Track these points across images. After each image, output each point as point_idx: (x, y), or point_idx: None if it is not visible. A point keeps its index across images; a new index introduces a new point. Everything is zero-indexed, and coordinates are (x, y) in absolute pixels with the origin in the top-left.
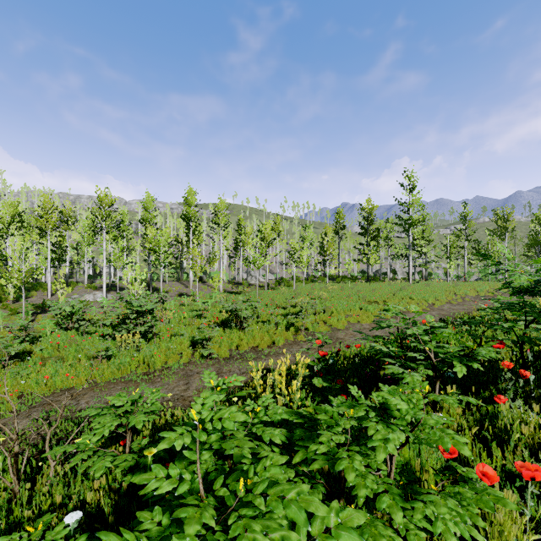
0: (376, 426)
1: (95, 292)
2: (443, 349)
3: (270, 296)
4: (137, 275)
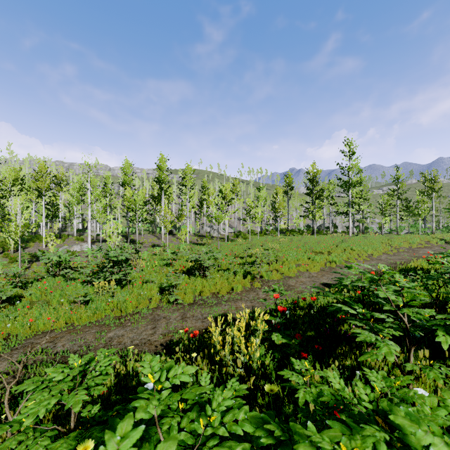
0: None
1: (81, 244)
2: (421, 315)
3: (229, 247)
4: (114, 230)
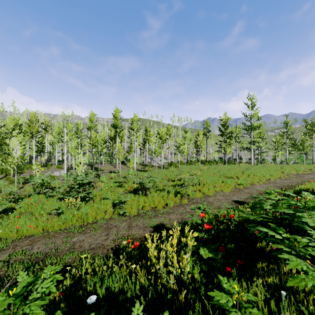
0: None
1: (60, 170)
2: None
3: (164, 173)
4: (81, 160)
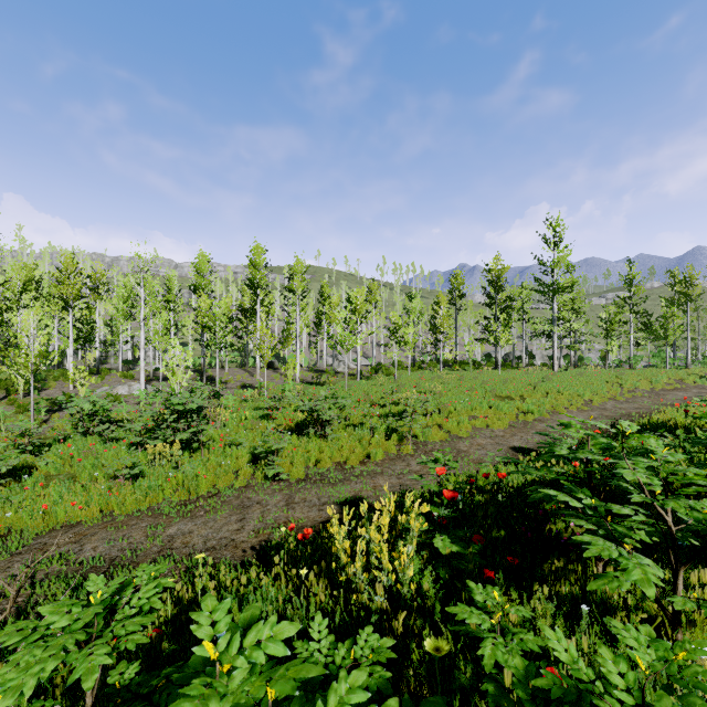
0: None
1: (130, 383)
2: (700, 512)
3: (363, 388)
4: (180, 361)
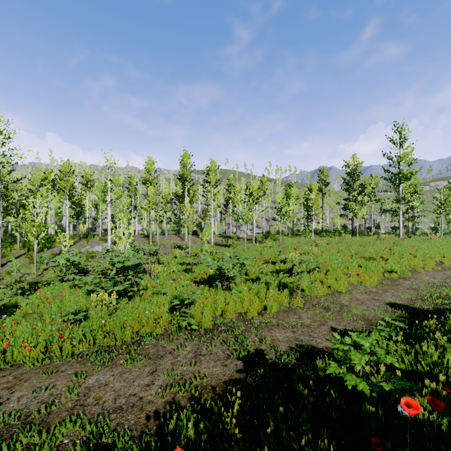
0: None
1: (103, 244)
2: None
3: (257, 249)
4: (124, 229)
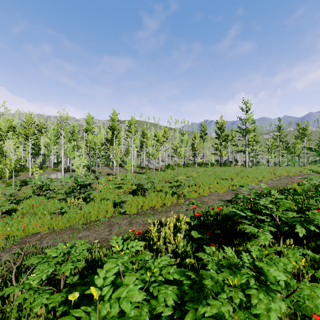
0: (258, 294)
1: (57, 173)
2: (287, 215)
3: (161, 175)
4: (81, 163)
